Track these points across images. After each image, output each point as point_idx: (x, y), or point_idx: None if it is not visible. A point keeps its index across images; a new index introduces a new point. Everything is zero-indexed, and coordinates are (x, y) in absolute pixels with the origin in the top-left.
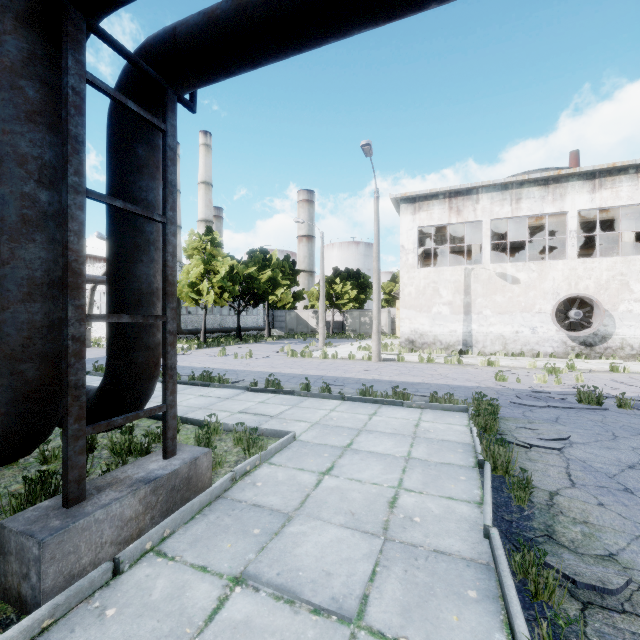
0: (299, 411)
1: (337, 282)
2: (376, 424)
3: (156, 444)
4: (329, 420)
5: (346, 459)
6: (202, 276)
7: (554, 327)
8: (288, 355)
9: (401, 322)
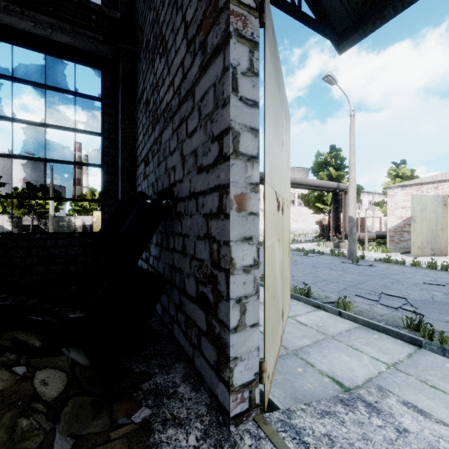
0: None
1: (39, 195)
2: None
3: None
4: None
5: None
6: None
7: None
8: None
9: None
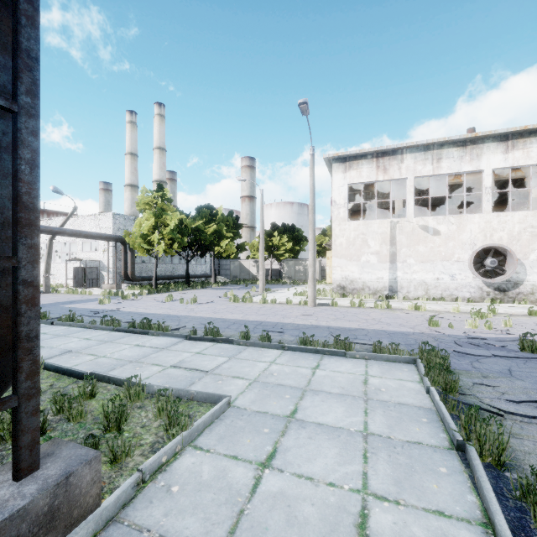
0: (237, 364)
1: (275, 235)
2: (321, 381)
3: (61, 416)
4: (269, 376)
5: (291, 437)
6: (154, 228)
7: (471, 274)
8: (230, 300)
9: (333, 270)
